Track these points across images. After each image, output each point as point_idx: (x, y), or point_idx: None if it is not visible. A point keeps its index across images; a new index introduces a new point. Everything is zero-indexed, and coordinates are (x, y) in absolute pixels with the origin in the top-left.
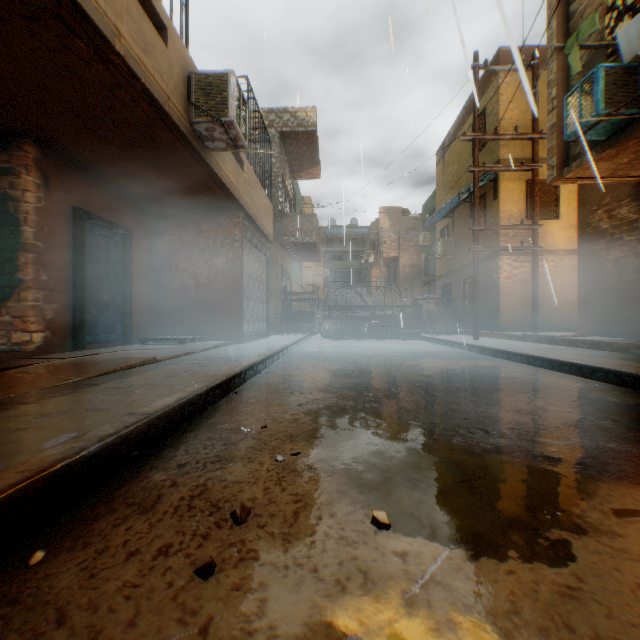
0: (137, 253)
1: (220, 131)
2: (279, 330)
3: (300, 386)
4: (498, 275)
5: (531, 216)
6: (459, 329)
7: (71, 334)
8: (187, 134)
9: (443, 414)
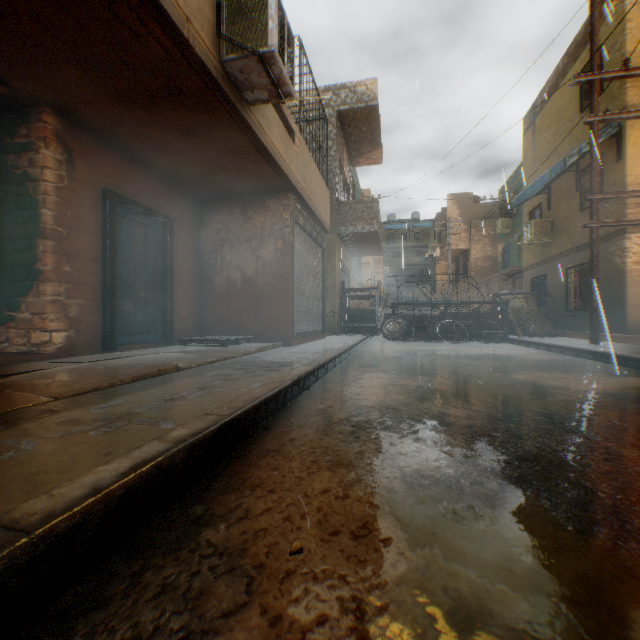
0: (179, 244)
1: (259, 72)
2: (336, 330)
3: (366, 418)
4: (622, 259)
5: None
6: (557, 330)
7: (100, 334)
8: (217, 77)
9: None
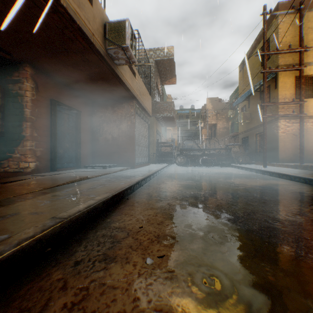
0: (83, 122)
1: (121, 53)
2: (154, 161)
3: (165, 195)
4: (277, 131)
5: (299, 96)
6: (252, 161)
7: (49, 163)
8: (104, 55)
9: (264, 221)
